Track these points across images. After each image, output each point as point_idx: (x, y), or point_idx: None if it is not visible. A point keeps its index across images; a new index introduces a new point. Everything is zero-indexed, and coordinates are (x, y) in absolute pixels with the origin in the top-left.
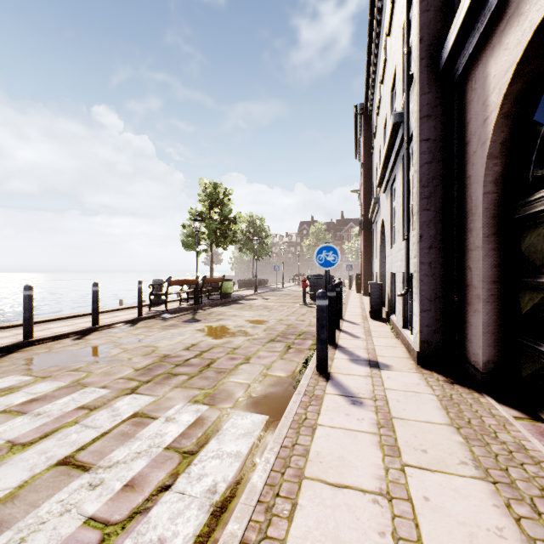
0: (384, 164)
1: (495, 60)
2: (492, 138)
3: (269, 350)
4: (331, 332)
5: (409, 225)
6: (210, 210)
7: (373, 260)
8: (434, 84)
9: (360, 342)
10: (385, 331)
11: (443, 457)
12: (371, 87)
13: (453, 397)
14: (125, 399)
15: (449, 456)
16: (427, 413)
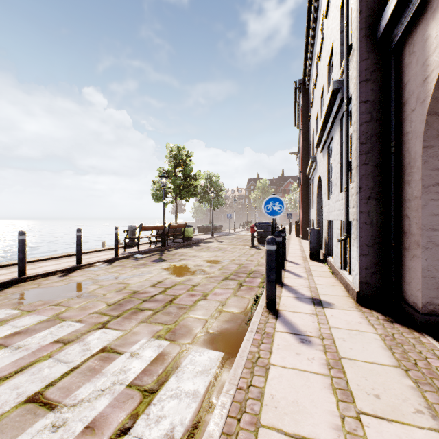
0: (322, 127)
1: (437, 21)
2: (433, 95)
3: (223, 287)
4: (278, 272)
5: (348, 178)
6: (175, 169)
7: (310, 210)
8: (372, 51)
9: (303, 280)
10: (324, 270)
11: (397, 404)
12: (309, 64)
13: (395, 336)
14: (96, 333)
15: (403, 403)
16: (374, 353)
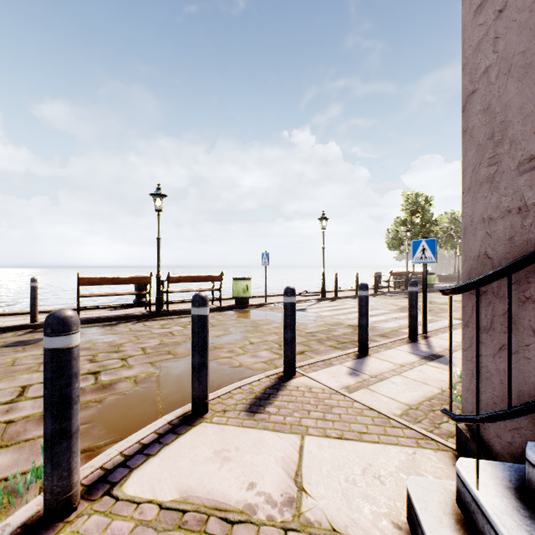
0: None
1: None
2: None
3: None
4: None
5: None
6: (411, 216)
7: None
8: None
9: None
10: None
11: None
12: None
13: None
14: (399, 313)
15: None
16: None
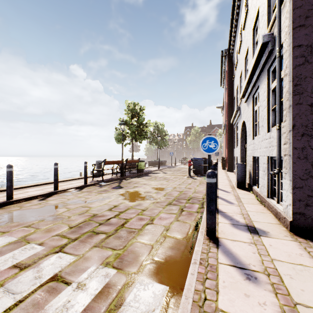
0: (249, 80)
1: None
2: None
3: (167, 212)
4: None
5: (280, 118)
6: (131, 119)
7: (234, 148)
8: None
9: (235, 207)
10: (251, 198)
11: None
12: (233, 36)
13: None
14: (52, 257)
15: None
16: None
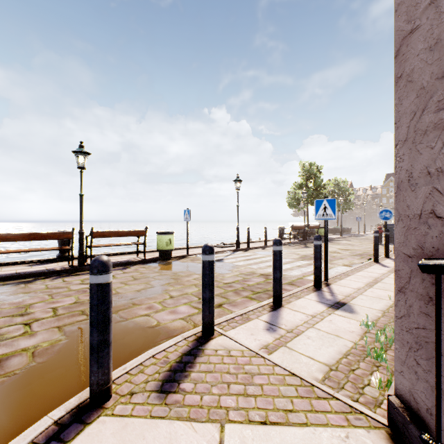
0: None
1: None
2: None
3: (351, 257)
4: (386, 251)
5: None
6: (306, 181)
7: None
8: None
9: None
10: None
11: None
12: None
13: None
14: (301, 261)
15: None
16: None
